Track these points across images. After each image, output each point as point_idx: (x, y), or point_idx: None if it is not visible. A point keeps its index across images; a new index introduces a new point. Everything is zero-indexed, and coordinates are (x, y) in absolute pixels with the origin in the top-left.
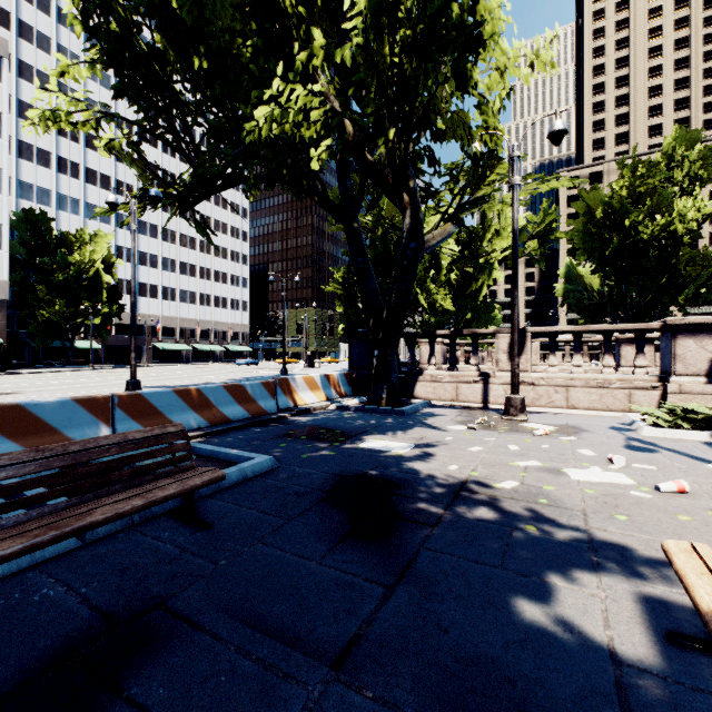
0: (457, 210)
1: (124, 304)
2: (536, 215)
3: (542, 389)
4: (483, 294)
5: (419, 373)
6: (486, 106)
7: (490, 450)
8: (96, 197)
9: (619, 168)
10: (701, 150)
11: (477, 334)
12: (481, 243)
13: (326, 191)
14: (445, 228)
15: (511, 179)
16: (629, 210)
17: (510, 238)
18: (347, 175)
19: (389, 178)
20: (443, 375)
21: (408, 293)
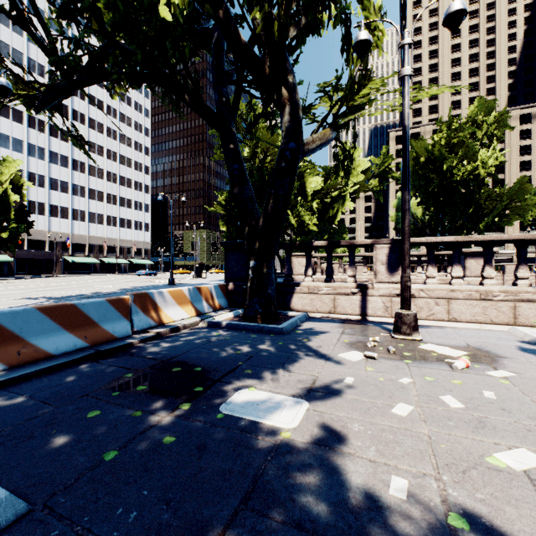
0: (335, 119)
1: (33, 222)
2: (378, 158)
3: (422, 301)
4: (338, 219)
5: (296, 284)
6: (368, 2)
7: (423, 410)
8: (8, 128)
9: (437, 125)
10: (496, 114)
11: (355, 245)
12: (352, 160)
13: (199, 91)
14: (324, 133)
15: (402, 70)
16: (446, 157)
17: (358, 175)
18: (223, 82)
19: (267, 67)
20: (320, 286)
21: (287, 198)
